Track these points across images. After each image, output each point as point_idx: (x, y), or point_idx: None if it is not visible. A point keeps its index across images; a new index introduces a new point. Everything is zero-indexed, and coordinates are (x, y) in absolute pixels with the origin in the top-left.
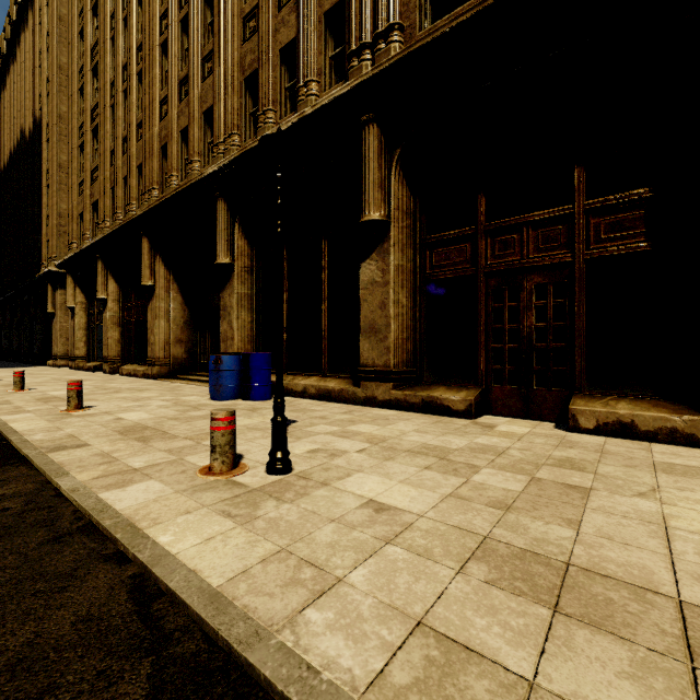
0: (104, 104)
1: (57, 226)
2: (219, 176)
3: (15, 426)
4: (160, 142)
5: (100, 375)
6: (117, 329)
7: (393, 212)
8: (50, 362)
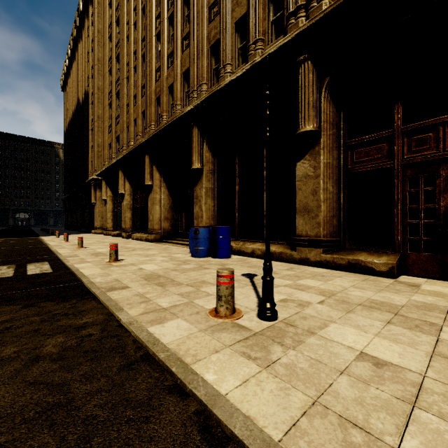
0: (123, 77)
1: (97, 152)
2: (194, 112)
3: (84, 271)
4: (155, 95)
5: (121, 239)
6: (130, 212)
7: (322, 124)
8: (93, 231)
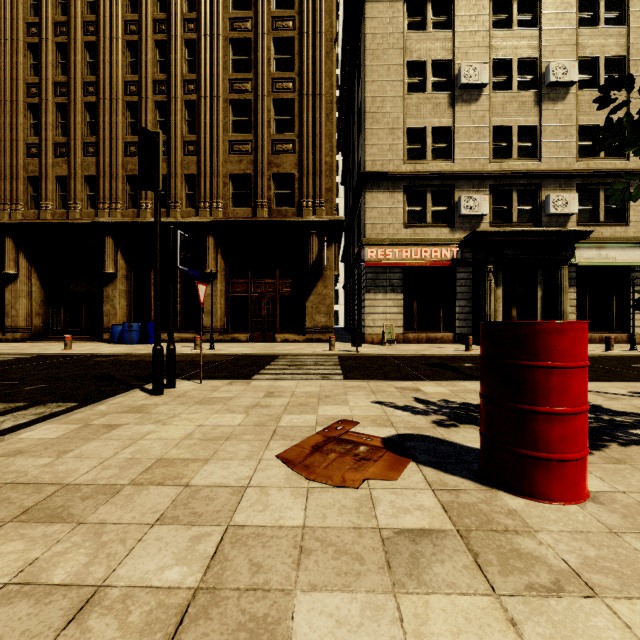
0: None
1: None
2: (110, 225)
3: (74, 352)
4: (26, 172)
5: None
6: None
7: (219, 269)
8: None
